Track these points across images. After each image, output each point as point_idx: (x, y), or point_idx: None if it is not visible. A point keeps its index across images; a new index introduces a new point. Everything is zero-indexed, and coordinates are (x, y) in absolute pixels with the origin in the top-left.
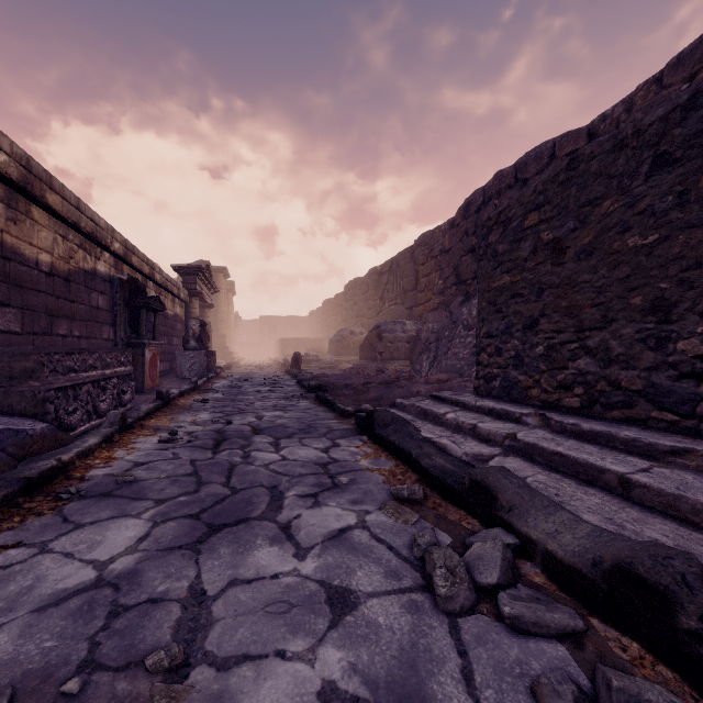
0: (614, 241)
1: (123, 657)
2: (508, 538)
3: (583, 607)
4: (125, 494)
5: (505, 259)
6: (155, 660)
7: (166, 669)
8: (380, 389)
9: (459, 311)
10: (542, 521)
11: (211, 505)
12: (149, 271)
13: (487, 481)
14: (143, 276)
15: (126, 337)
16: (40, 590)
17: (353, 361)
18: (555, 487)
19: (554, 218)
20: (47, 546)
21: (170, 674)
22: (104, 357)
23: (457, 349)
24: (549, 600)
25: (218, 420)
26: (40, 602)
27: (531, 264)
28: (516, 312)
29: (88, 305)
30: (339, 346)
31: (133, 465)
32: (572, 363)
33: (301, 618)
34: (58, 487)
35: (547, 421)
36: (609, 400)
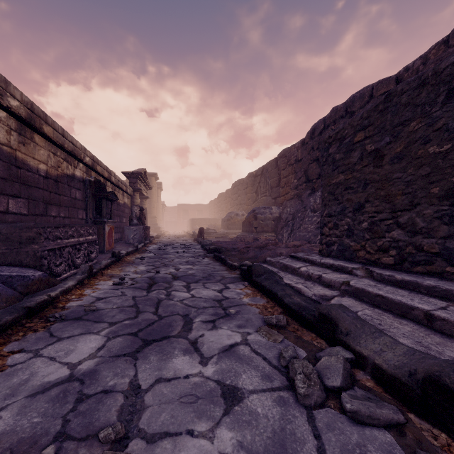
0: (418, 149)
1: (84, 431)
2: (346, 354)
3: (403, 405)
4: (90, 319)
5: (341, 164)
6: (105, 434)
7: (112, 440)
8: (256, 251)
9: (308, 200)
10: (370, 342)
11: (145, 327)
12: (108, 175)
13: (330, 314)
14: (104, 178)
15: (93, 217)
16: (32, 382)
17: (237, 233)
18: (378, 318)
19: (375, 135)
20: (39, 352)
21: (115, 444)
22: (79, 230)
23: (306, 225)
24: (378, 399)
25: (150, 270)
26: (32, 390)
27: (358, 166)
28: (348, 199)
29: (69, 197)
30: (229, 223)
31: (96, 299)
32: (388, 233)
33: (204, 407)
34: (48, 313)
35: (371, 273)
36: (414, 259)
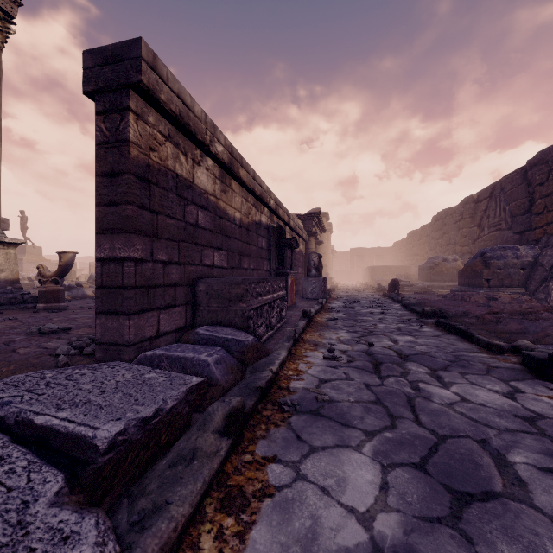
0: None
1: None
2: None
3: None
4: (332, 416)
5: None
6: None
7: None
8: (521, 321)
9: None
10: None
11: (426, 454)
12: (287, 219)
13: None
14: (283, 223)
15: (276, 268)
16: (322, 539)
17: (446, 287)
18: None
19: None
20: (299, 469)
21: None
22: (273, 284)
23: None
24: None
25: (358, 340)
26: None
27: None
28: None
29: (257, 247)
30: (431, 273)
31: (318, 381)
32: None
33: None
34: (276, 396)
35: None
36: None
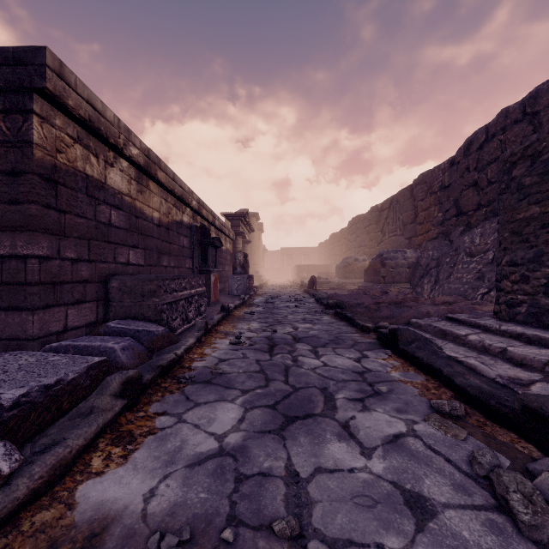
0: None
1: (255, 518)
2: None
3: None
4: (220, 383)
5: (534, 191)
6: (280, 528)
7: (289, 537)
8: (391, 308)
9: (460, 240)
10: None
11: (281, 399)
12: (212, 219)
13: (546, 410)
14: (208, 223)
15: (199, 266)
16: (186, 450)
17: (357, 283)
18: None
19: None
20: (182, 417)
21: (292, 542)
22: (191, 281)
23: (460, 274)
24: None
25: (265, 328)
26: (188, 460)
27: None
28: (548, 241)
29: (178, 245)
30: (346, 271)
31: (218, 360)
32: None
33: (387, 516)
34: (177, 373)
35: None
36: None
